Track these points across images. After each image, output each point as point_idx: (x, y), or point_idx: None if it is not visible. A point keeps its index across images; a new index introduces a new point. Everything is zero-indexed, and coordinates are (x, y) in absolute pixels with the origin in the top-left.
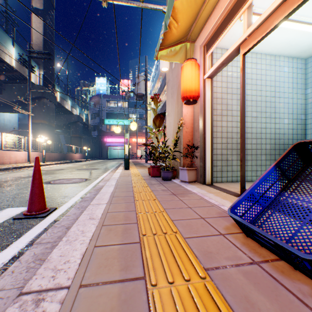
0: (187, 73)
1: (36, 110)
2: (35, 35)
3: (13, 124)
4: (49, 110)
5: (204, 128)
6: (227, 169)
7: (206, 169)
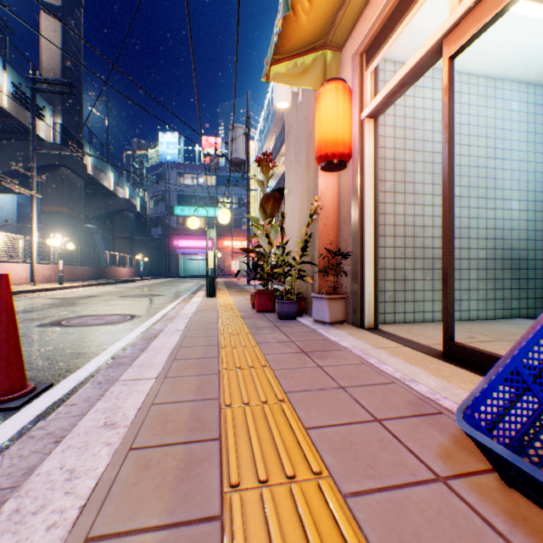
0: (328, 107)
1: (49, 188)
2: (46, 52)
3: (8, 213)
4: (73, 190)
5: (362, 218)
6: (405, 297)
7: (366, 298)
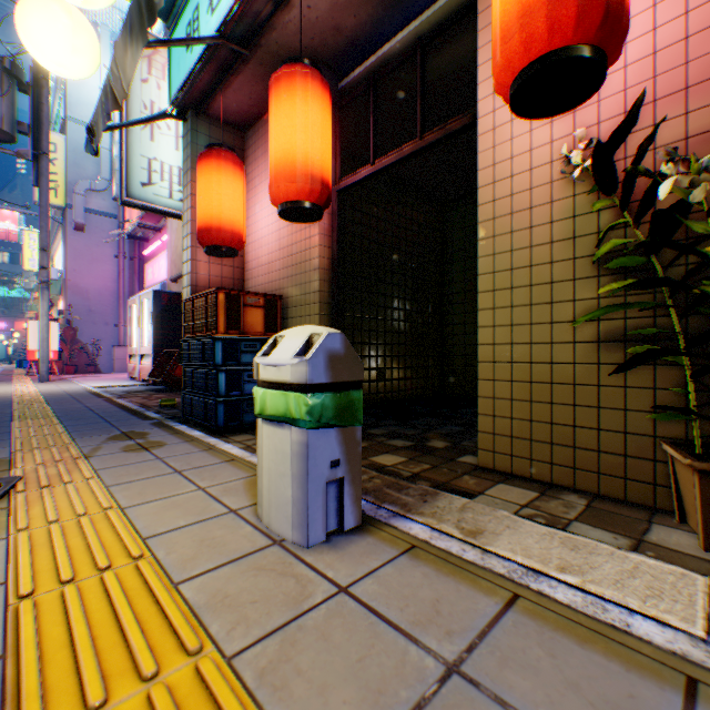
0: None
1: None
2: None
3: None
4: None
5: None
6: None
7: None
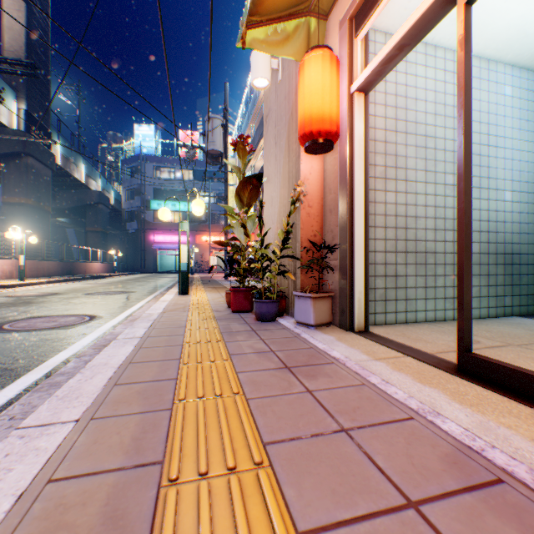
0: (313, 78)
1: (12, 178)
2: (9, 33)
3: None
4: (39, 180)
5: (352, 205)
6: (396, 295)
7: (356, 296)
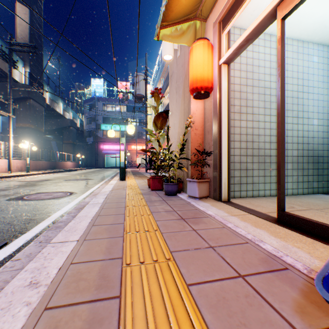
0: (197, 56)
1: (21, 112)
2: (20, 27)
3: None
4: (36, 113)
5: (220, 129)
6: (247, 181)
7: (223, 181)
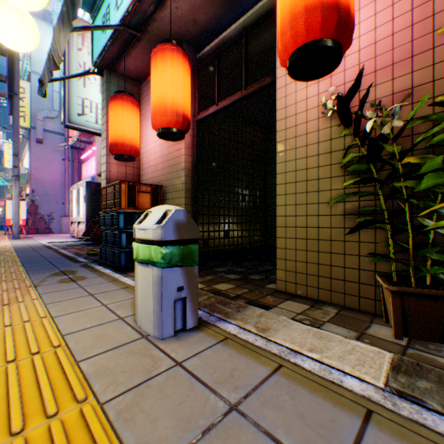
0: None
1: None
2: None
3: None
4: None
5: None
6: None
7: None
